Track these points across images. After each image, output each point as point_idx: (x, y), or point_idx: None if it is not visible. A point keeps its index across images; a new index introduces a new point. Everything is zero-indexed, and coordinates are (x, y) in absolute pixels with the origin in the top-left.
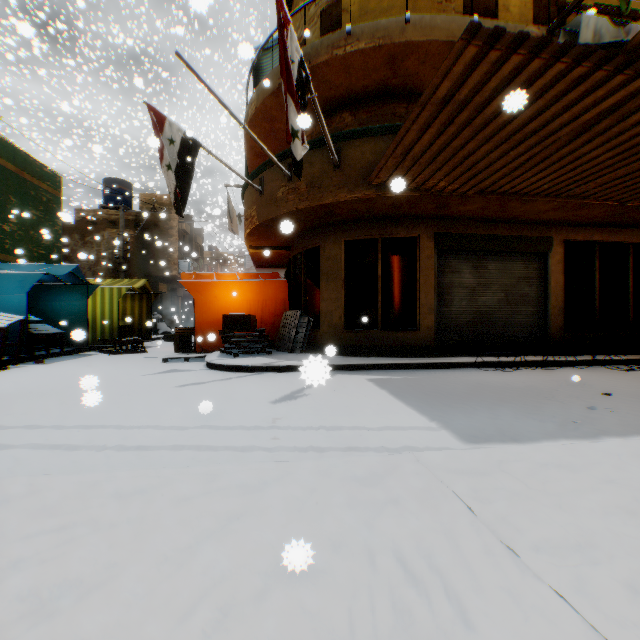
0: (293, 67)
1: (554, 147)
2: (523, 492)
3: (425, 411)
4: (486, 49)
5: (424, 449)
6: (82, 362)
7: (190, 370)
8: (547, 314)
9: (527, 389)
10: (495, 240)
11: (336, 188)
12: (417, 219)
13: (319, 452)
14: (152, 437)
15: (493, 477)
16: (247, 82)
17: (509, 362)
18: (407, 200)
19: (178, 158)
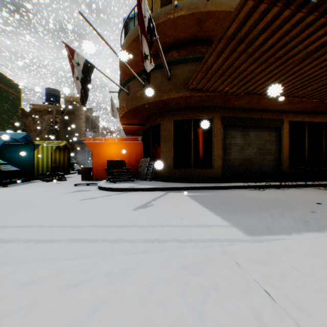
0: (145, 20)
1: (290, 67)
2: (300, 277)
3: (220, 214)
4: (258, 3)
5: (224, 240)
6: (29, 186)
7: (89, 190)
8: (281, 160)
9: (274, 201)
10: (253, 120)
11: (169, 91)
12: (212, 109)
13: (160, 243)
14: (59, 233)
15: (276, 265)
16: (121, 35)
17: (261, 185)
18: (207, 97)
19: (82, 74)
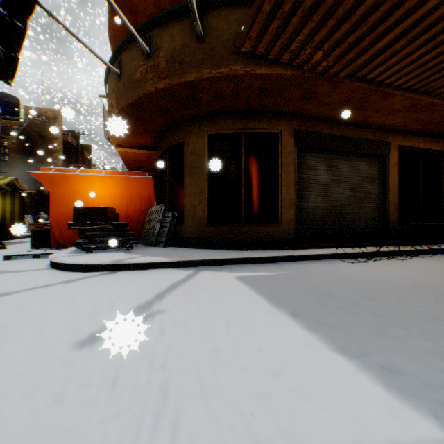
0: None
1: None
2: None
3: (355, 352)
4: None
5: None
6: None
7: (22, 271)
8: (386, 209)
9: (424, 287)
10: (346, 141)
11: (199, 63)
12: (279, 115)
13: None
14: None
15: None
16: None
17: (362, 253)
18: (276, 82)
19: (4, 11)
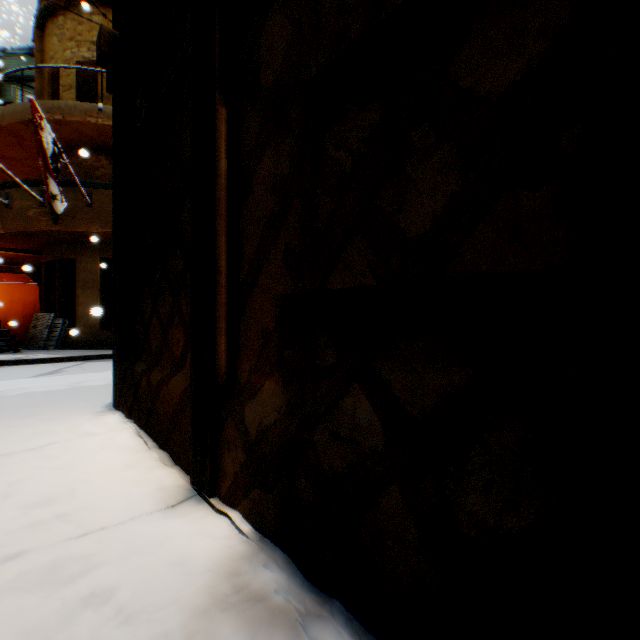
0: (48, 146)
1: None
2: None
3: None
4: None
5: None
6: None
7: None
8: None
9: None
10: None
11: (90, 221)
12: None
13: None
14: None
15: None
16: None
17: None
18: None
19: None
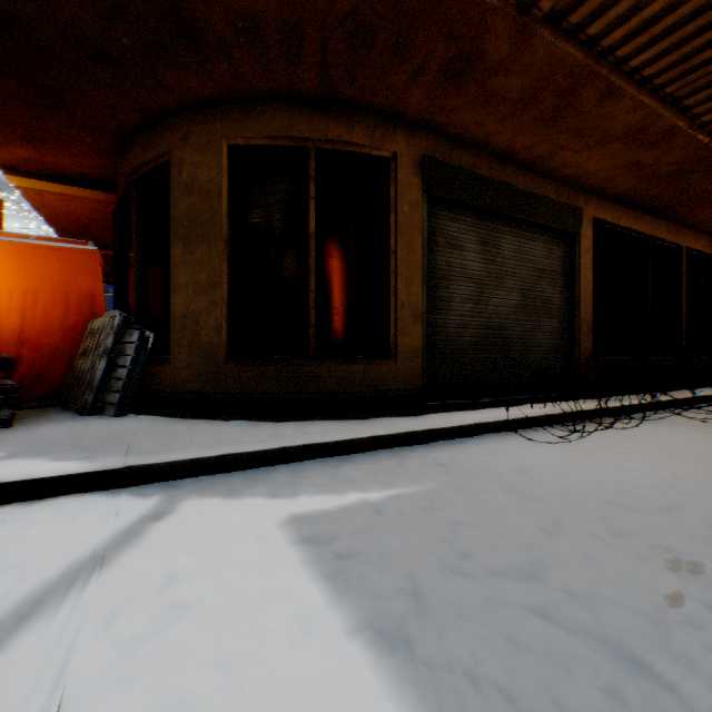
0: None
1: None
2: None
3: None
4: None
5: None
6: None
7: None
8: (575, 332)
9: None
10: (516, 196)
11: None
12: (391, 121)
13: None
14: None
15: None
16: None
17: (550, 416)
18: (394, 1)
19: None
